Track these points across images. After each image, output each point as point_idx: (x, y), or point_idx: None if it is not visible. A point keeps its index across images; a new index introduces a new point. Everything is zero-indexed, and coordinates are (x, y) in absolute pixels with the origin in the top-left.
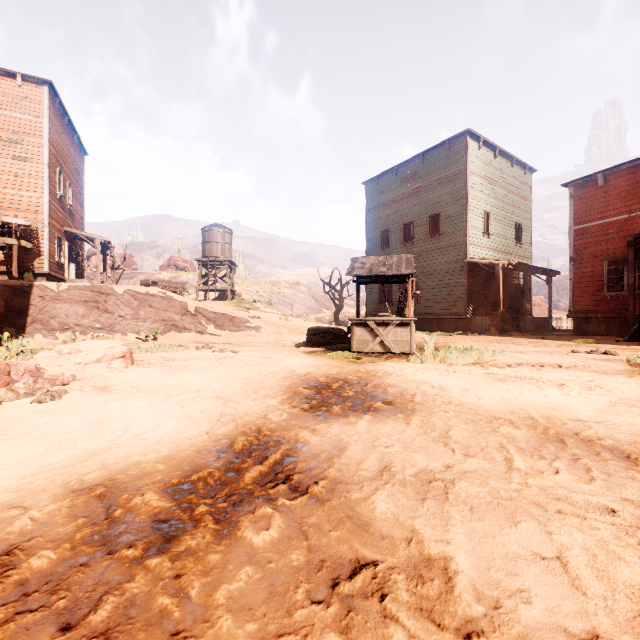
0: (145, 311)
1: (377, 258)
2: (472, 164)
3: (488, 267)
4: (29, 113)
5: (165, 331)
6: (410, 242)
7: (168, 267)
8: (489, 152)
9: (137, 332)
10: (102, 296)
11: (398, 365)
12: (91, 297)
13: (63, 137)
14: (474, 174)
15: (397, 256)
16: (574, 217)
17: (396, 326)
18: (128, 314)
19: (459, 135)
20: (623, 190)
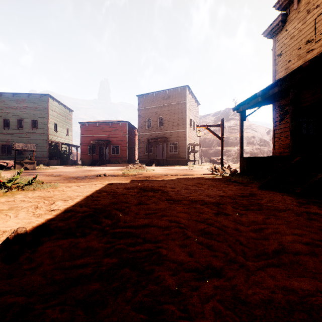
0: None
1: (23, 144)
2: (50, 106)
3: (56, 142)
4: None
5: None
6: (22, 128)
7: None
8: (57, 102)
9: None
10: None
11: (35, 171)
12: None
13: None
14: (51, 110)
15: (30, 144)
16: (81, 132)
17: (30, 163)
18: None
19: (45, 94)
20: (92, 129)
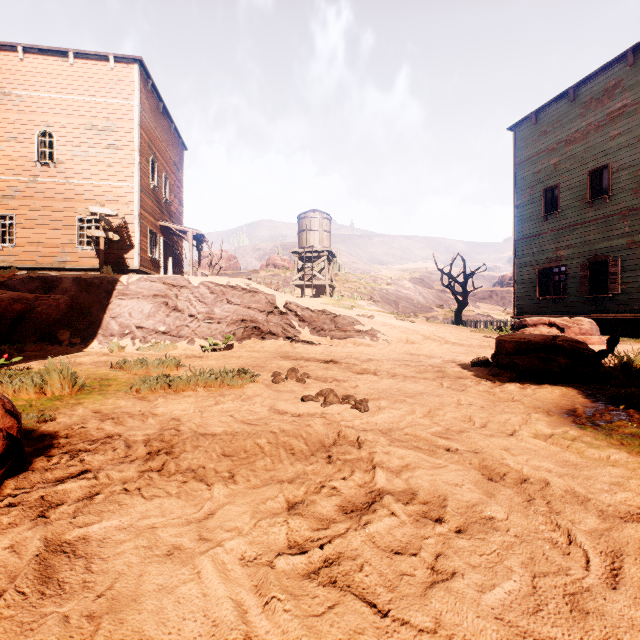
0: (221, 308)
1: None
2: None
3: None
4: (121, 97)
5: (243, 336)
6: (603, 197)
7: (267, 267)
8: None
9: (208, 337)
10: (174, 289)
11: None
12: (161, 291)
13: (158, 125)
14: None
15: None
16: None
17: None
18: (200, 312)
19: None
20: None
